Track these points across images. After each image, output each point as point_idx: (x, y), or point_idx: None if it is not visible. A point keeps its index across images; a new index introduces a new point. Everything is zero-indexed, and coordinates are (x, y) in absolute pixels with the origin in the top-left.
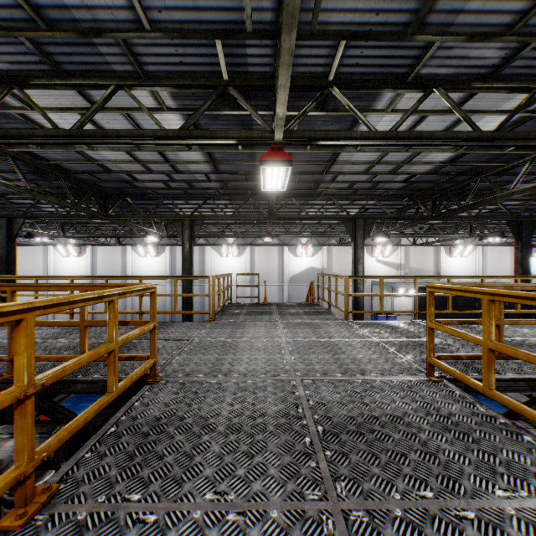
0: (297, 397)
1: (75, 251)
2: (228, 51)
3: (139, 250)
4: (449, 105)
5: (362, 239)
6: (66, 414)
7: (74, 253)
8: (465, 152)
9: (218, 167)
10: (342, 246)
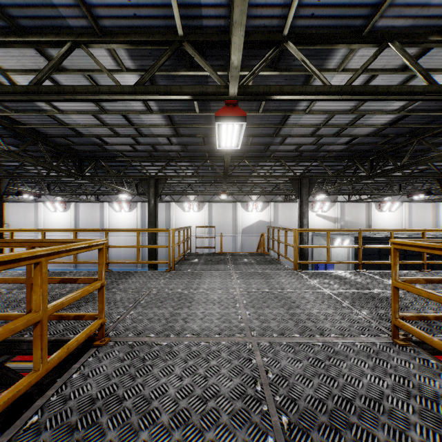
0: (254, 367)
1: (61, 207)
2: (181, 1)
3: (114, 206)
4: (404, 59)
5: (307, 195)
6: (12, 376)
7: (60, 208)
8: (407, 113)
9: (178, 130)
10: (286, 203)
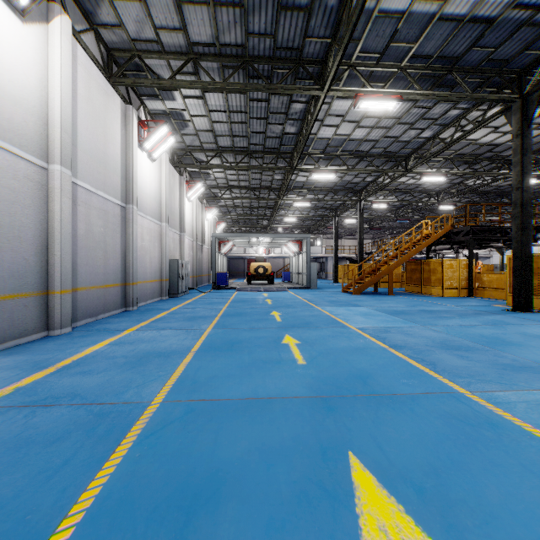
0: None
1: None
2: (495, 163)
3: None
4: None
5: None
6: None
7: None
8: None
9: None
10: None
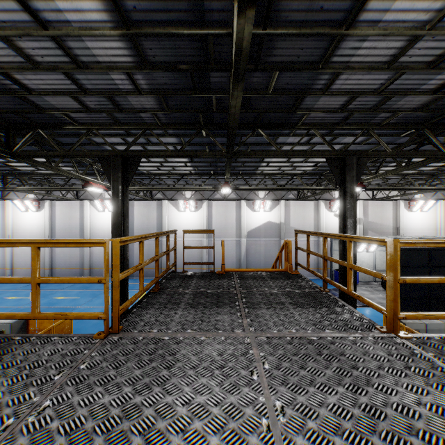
0: None
1: (33, 206)
2: None
3: (96, 205)
4: None
5: (354, 183)
6: None
7: (33, 207)
8: None
9: (141, 49)
10: (299, 201)
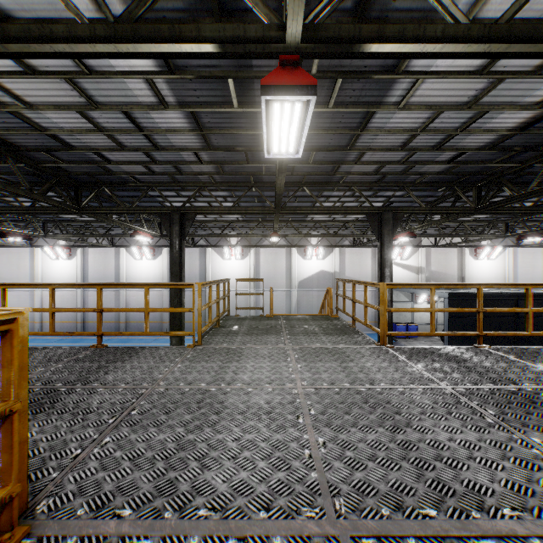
0: None
1: (65, 253)
2: None
3: (134, 252)
4: None
5: (390, 236)
6: None
7: (64, 255)
8: None
9: (209, 139)
10: (356, 248)
